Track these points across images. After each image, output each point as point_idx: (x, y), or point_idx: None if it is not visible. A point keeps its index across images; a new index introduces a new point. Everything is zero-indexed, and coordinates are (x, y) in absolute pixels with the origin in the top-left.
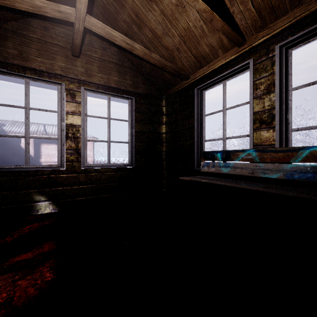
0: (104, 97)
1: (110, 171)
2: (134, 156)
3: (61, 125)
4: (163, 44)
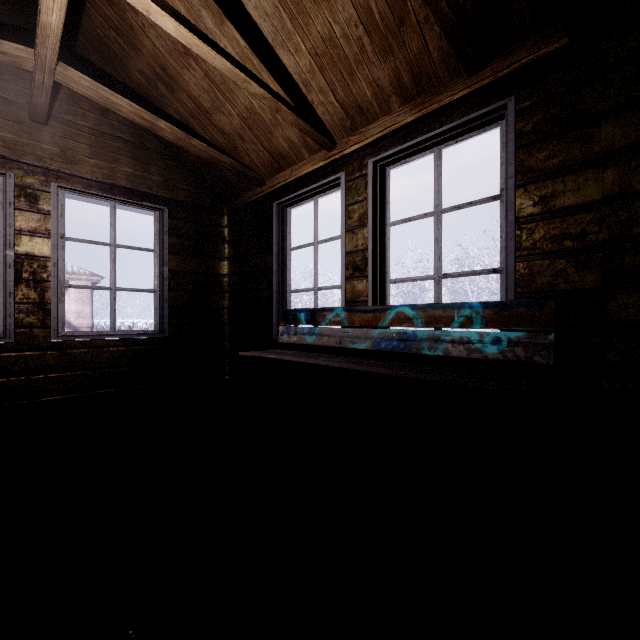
0: (106, 203)
1: (116, 344)
2: (167, 316)
3: (5, 255)
4: (215, 123)
